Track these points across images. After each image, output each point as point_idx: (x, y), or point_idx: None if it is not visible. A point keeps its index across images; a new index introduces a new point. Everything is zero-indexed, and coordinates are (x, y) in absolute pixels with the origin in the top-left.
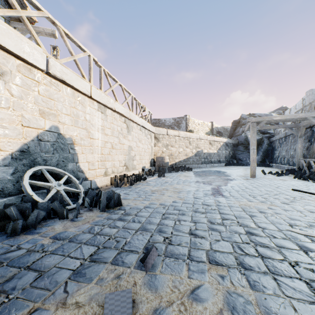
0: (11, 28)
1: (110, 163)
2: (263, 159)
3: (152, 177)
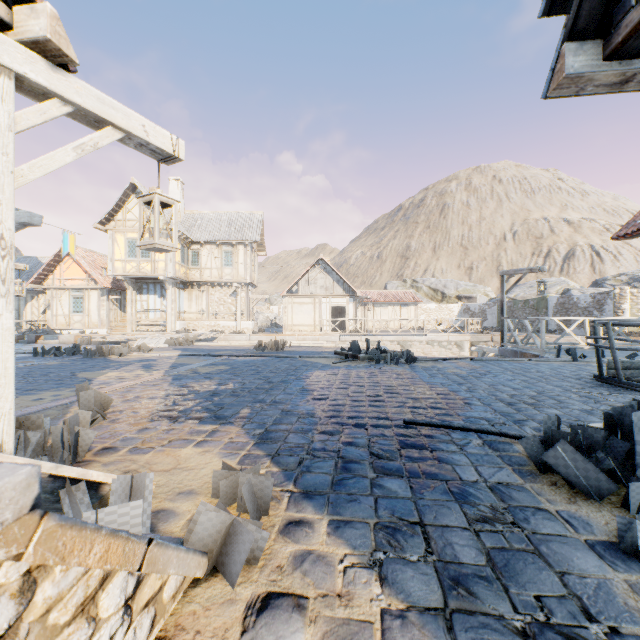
0: (330, 334)
1: None
2: None
3: None
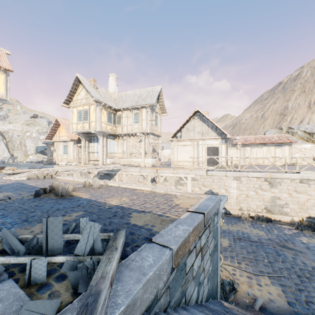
0: (198, 169)
1: (245, 205)
2: None
3: (288, 226)
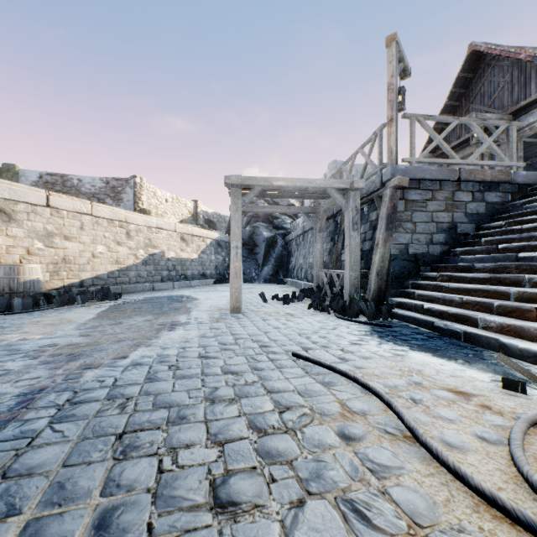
0: None
1: None
2: (275, 271)
3: None
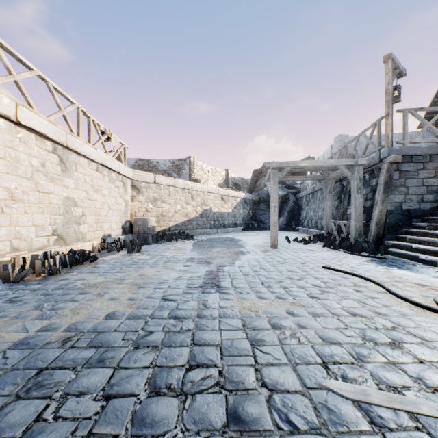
0: None
1: (5, 231)
2: (288, 221)
3: (115, 254)
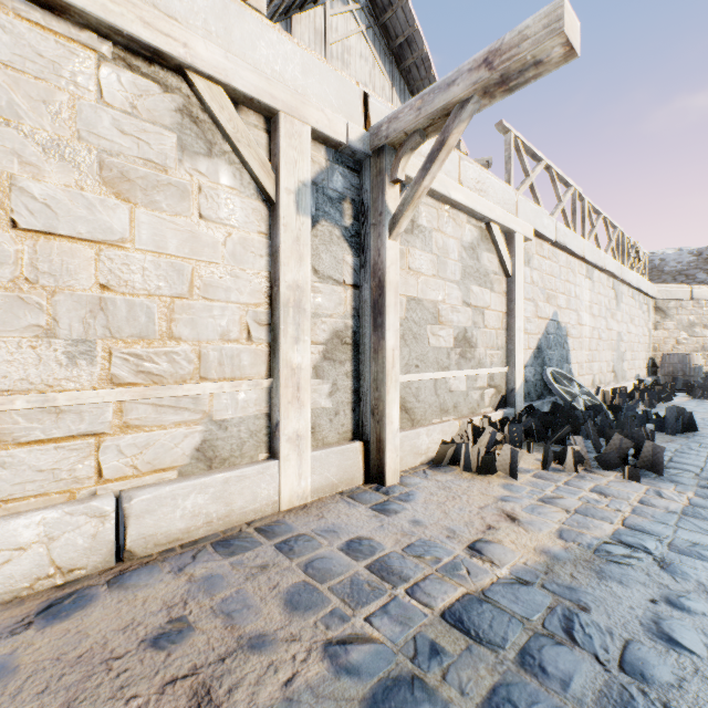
0: (533, 204)
1: (596, 366)
2: None
3: (675, 399)
